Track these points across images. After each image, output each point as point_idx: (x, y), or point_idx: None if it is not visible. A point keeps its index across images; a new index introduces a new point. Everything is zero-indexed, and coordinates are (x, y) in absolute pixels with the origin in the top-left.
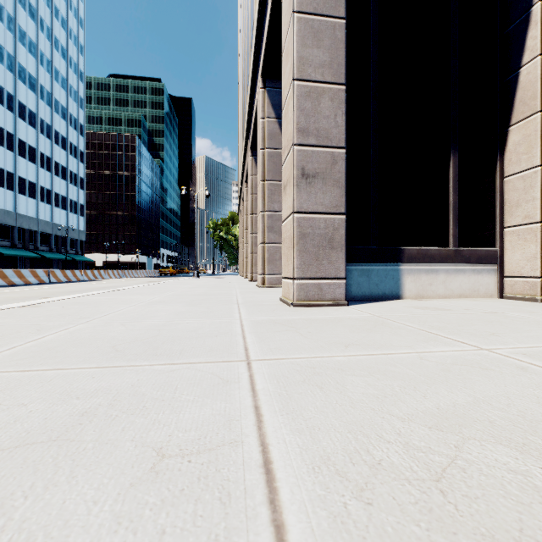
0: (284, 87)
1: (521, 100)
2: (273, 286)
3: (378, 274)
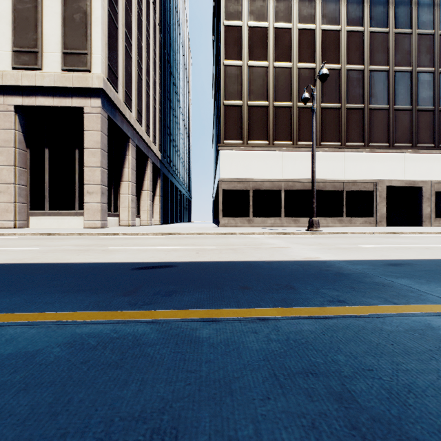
0: (88, 161)
1: (124, 176)
2: (21, 227)
3: None
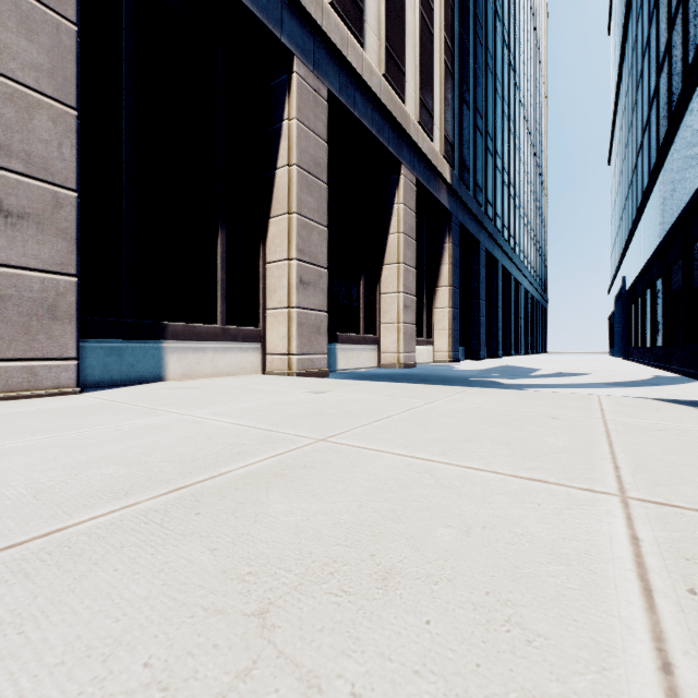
0: None
1: (277, 198)
2: None
3: (134, 353)
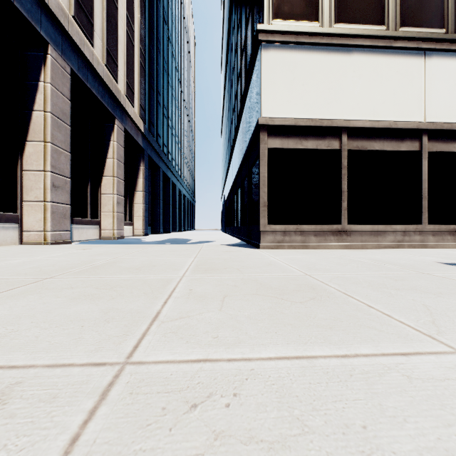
0: None
1: (34, 129)
2: None
3: None
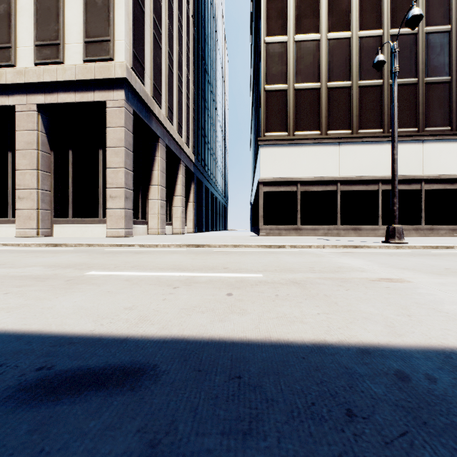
0: (111, 161)
1: (153, 180)
2: (45, 236)
3: None
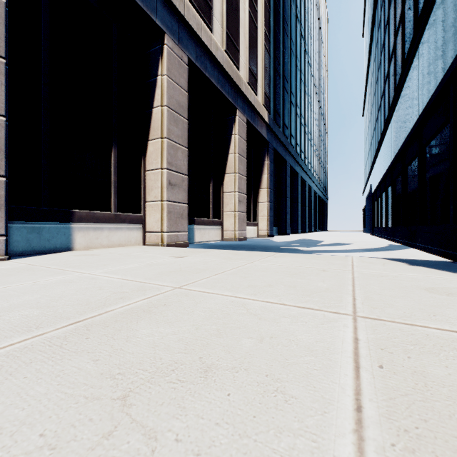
0: None
1: (153, 127)
2: None
3: (50, 231)
